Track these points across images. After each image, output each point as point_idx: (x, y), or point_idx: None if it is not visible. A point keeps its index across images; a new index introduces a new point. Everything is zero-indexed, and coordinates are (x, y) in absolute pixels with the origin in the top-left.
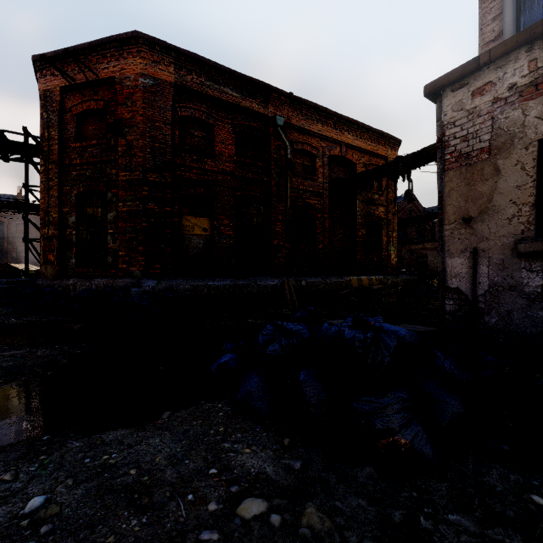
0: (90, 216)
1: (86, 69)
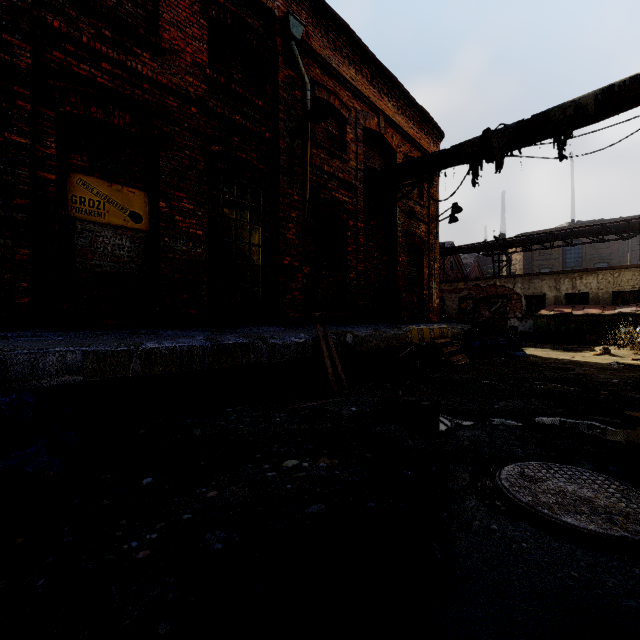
0: None
1: None
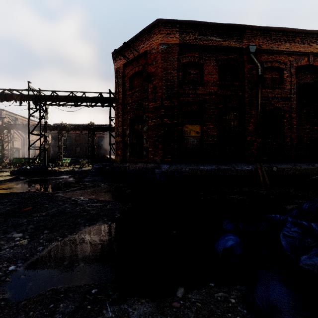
0: (135, 130)
1: (133, 51)
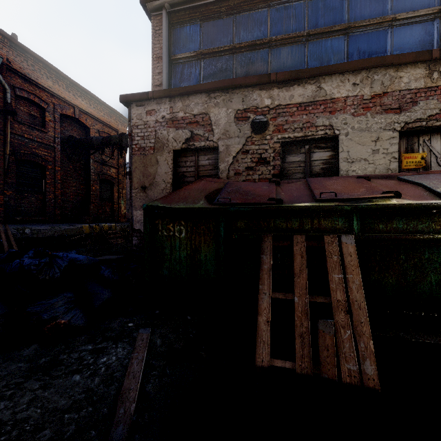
0: None
1: None
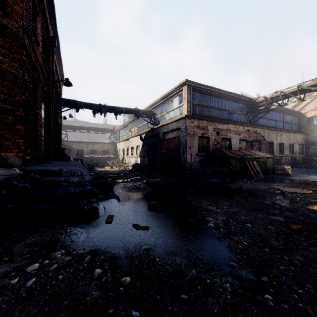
0: None
1: None
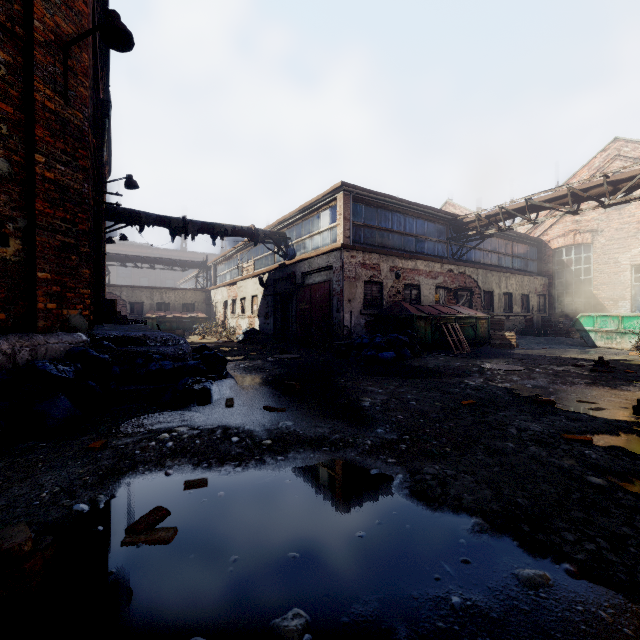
0: None
1: None
